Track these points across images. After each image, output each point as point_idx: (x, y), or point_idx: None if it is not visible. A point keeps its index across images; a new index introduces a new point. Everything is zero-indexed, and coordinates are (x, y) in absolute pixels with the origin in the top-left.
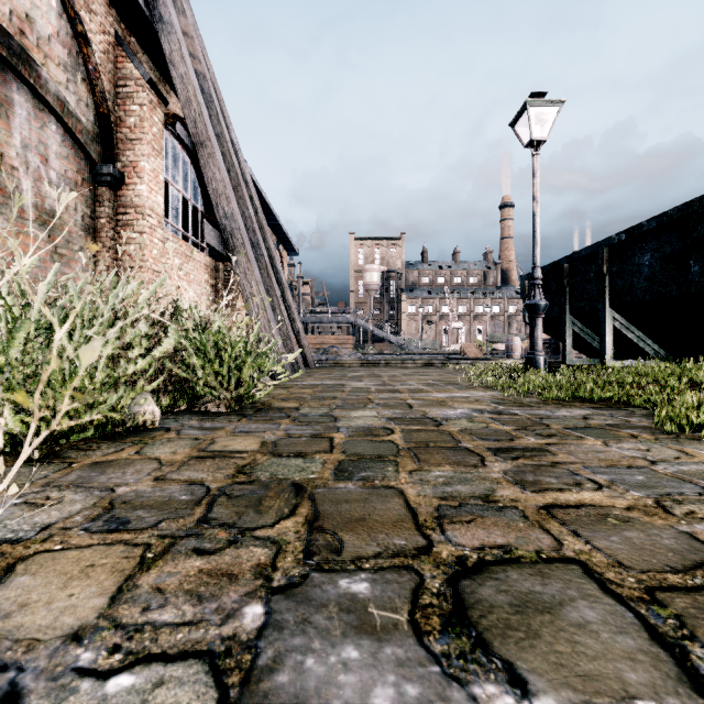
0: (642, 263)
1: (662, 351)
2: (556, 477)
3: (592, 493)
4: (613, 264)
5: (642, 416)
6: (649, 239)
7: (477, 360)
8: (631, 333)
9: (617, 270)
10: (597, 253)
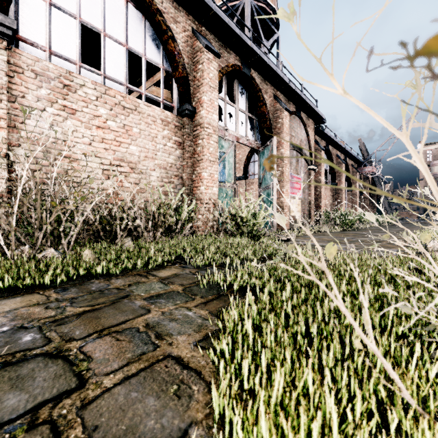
0: None
1: None
2: None
3: None
4: None
5: None
6: None
7: None
8: None
9: None
10: None
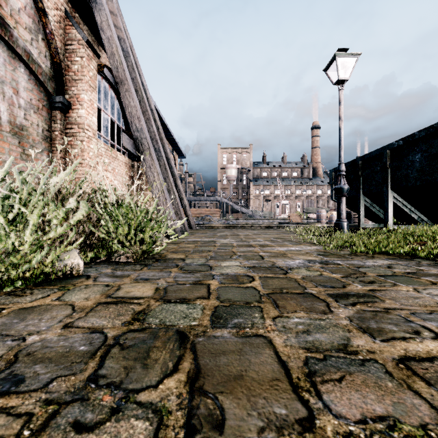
0: (415, 160)
1: (426, 219)
2: (394, 325)
3: (434, 342)
4: (393, 161)
5: (429, 265)
6: (419, 144)
7: (300, 224)
8: (405, 207)
9: (396, 165)
10: (382, 154)
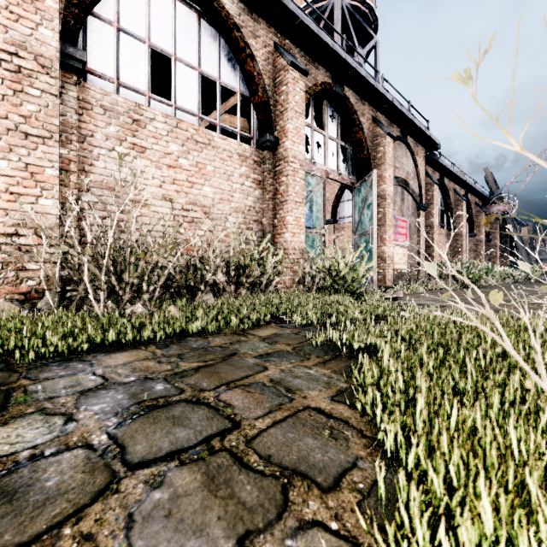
0: None
1: None
2: None
3: None
4: None
5: None
6: None
7: None
8: None
9: None
10: None
